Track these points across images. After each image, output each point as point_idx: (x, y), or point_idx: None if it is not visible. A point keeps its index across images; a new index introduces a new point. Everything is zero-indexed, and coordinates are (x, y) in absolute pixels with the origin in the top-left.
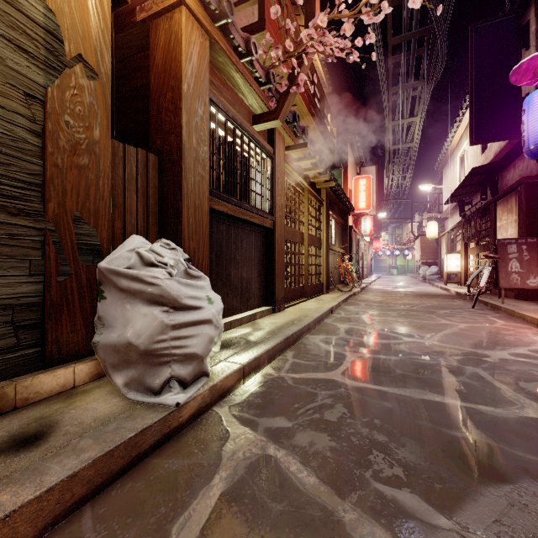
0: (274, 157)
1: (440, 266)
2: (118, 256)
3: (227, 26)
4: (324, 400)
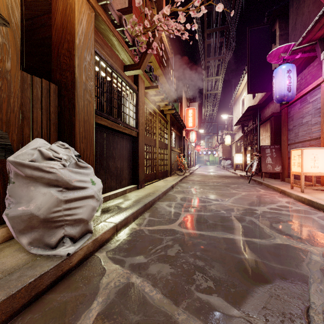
0: (138, 93)
1: (232, 160)
2: (23, 153)
3: (106, 5)
4: (167, 242)
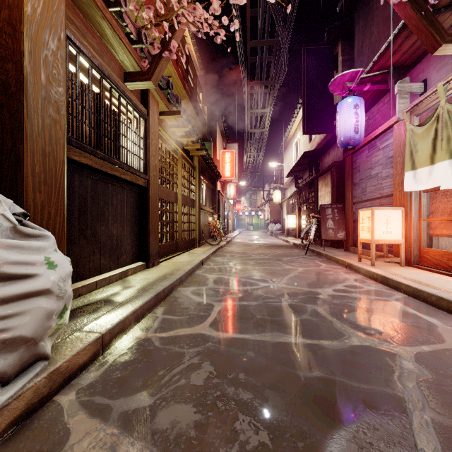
0: (148, 118)
1: (282, 223)
2: None
3: None
4: (191, 360)
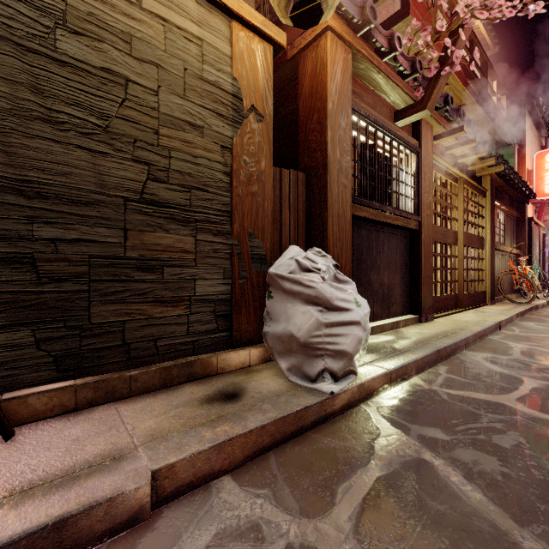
0: (420, 151)
1: None
2: (282, 264)
3: (369, 32)
4: (490, 423)
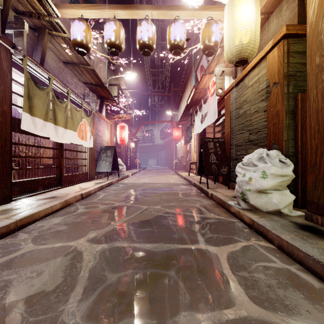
0: None
1: None
2: None
3: None
4: (205, 231)
